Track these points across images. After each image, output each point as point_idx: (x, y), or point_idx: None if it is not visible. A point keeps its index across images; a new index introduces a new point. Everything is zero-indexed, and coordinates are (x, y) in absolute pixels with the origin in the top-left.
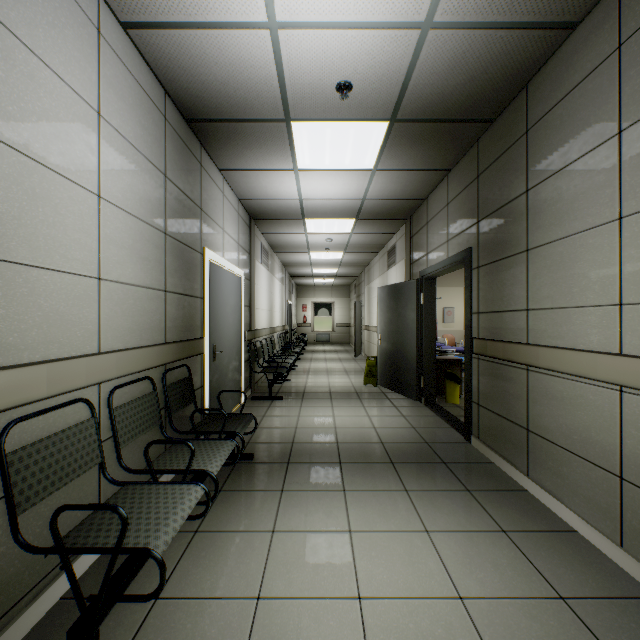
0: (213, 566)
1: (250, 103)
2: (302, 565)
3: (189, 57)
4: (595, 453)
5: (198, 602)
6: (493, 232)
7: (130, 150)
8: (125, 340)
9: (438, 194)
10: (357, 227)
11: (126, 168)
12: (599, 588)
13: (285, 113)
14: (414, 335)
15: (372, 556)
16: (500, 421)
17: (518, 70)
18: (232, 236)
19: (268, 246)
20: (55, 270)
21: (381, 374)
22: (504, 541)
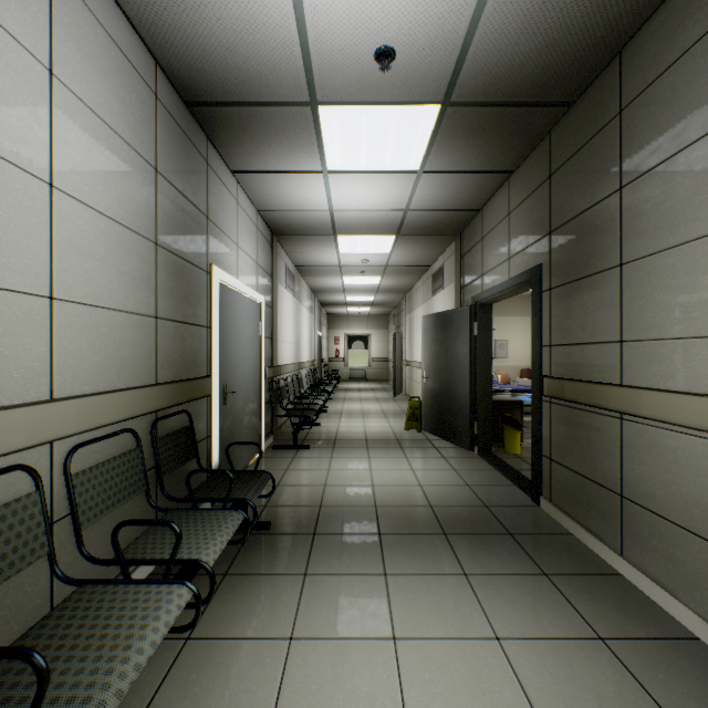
0: (205, 697)
1: (265, 79)
2: (329, 696)
3: (182, 10)
4: None
5: None
6: (571, 244)
7: (102, 129)
8: (94, 381)
9: (496, 203)
10: (398, 245)
11: (96, 152)
12: None
13: (310, 93)
14: (466, 372)
15: (426, 680)
16: (581, 482)
17: (612, 29)
18: (249, 254)
19: (294, 268)
20: None
21: (426, 418)
22: (604, 655)
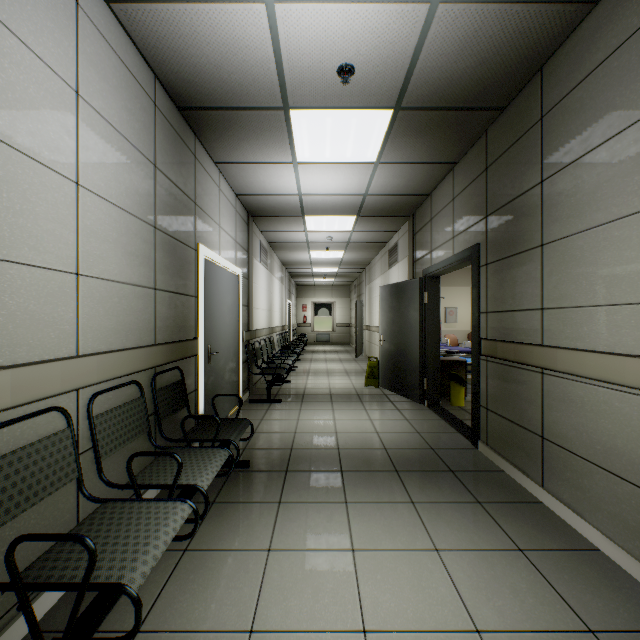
0: (202, 592)
1: (246, 89)
2: (300, 591)
3: (179, 36)
4: (622, 465)
5: (183, 636)
6: (503, 227)
7: (114, 135)
8: (108, 341)
9: (443, 189)
10: (358, 224)
11: (110, 155)
12: (632, 619)
13: (283, 100)
14: (417, 335)
15: (377, 580)
16: (511, 427)
17: (533, 51)
18: (229, 233)
19: (267, 244)
20: (23, 264)
21: (383, 375)
22: (522, 562)
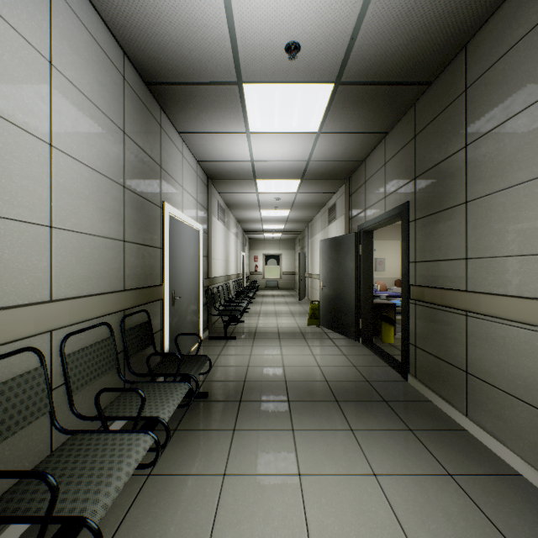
0: (163, 515)
1: (204, 65)
2: (252, 514)
3: (144, 15)
4: None
5: None
6: (430, 187)
7: (86, 103)
8: (80, 288)
9: (376, 155)
10: (302, 187)
11: (82, 120)
12: None
13: (237, 75)
14: (353, 282)
15: (322, 503)
16: (438, 362)
17: (459, 29)
18: (191, 193)
19: (224, 204)
20: None
21: (323, 316)
22: (452, 486)
